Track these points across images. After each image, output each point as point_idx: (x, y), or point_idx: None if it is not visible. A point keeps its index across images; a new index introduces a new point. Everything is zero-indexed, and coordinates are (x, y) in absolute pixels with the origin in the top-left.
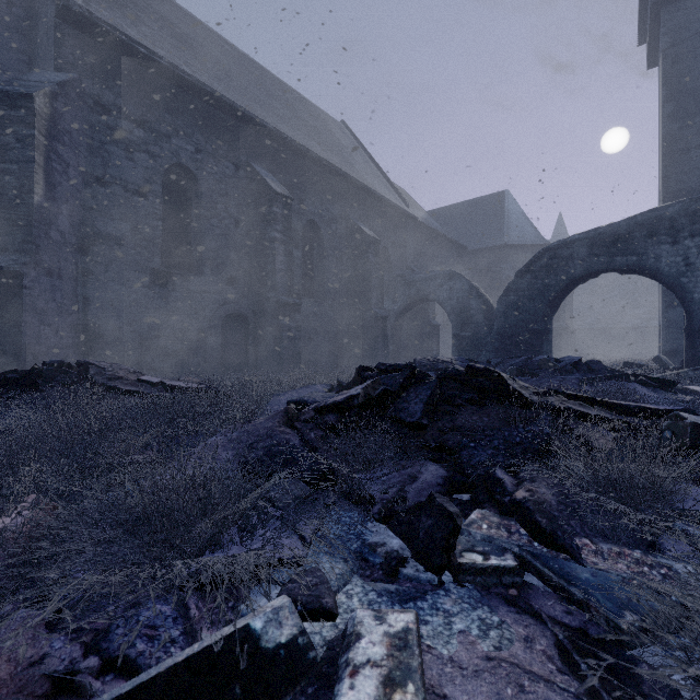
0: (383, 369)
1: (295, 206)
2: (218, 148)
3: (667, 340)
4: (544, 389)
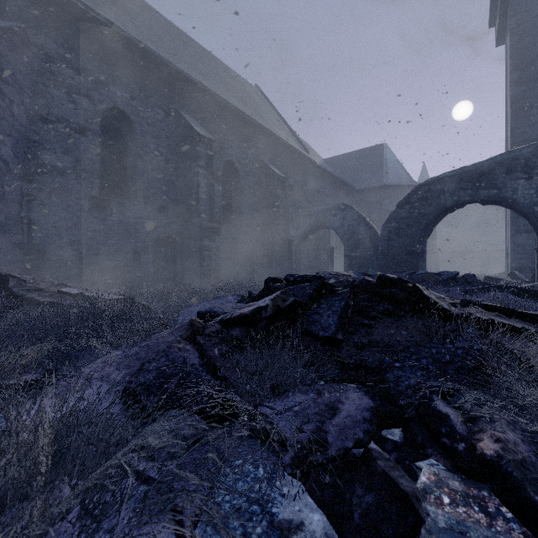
0: (291, 280)
1: (217, 148)
2: (150, 96)
3: (514, 260)
4: (459, 300)
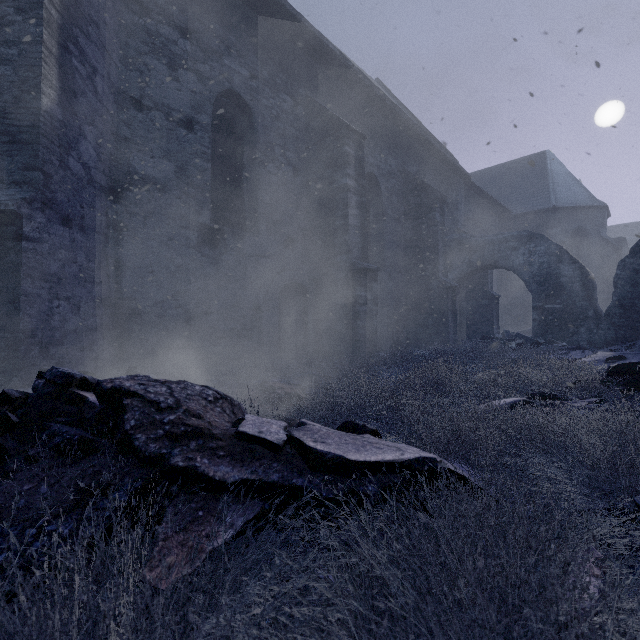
0: None
1: None
2: (274, 75)
3: None
4: None
